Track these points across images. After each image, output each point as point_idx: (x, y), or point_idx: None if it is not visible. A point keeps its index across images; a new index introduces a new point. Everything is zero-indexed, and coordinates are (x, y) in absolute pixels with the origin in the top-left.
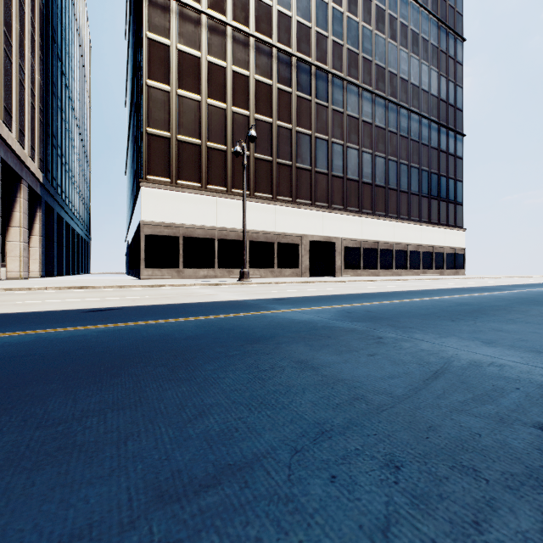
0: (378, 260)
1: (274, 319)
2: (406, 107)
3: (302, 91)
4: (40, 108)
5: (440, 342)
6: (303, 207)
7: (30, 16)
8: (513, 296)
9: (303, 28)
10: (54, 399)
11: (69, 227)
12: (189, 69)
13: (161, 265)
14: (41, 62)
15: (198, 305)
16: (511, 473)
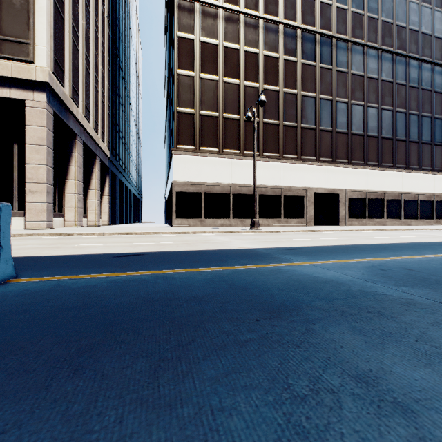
0: (385, 210)
1: (292, 275)
2: (417, 57)
3: (307, 58)
4: (108, 104)
5: None
6: (307, 163)
7: (102, 40)
8: None
9: (307, 1)
10: None
11: (128, 189)
12: (209, 56)
13: (188, 215)
14: (108, 72)
15: (212, 252)
16: None
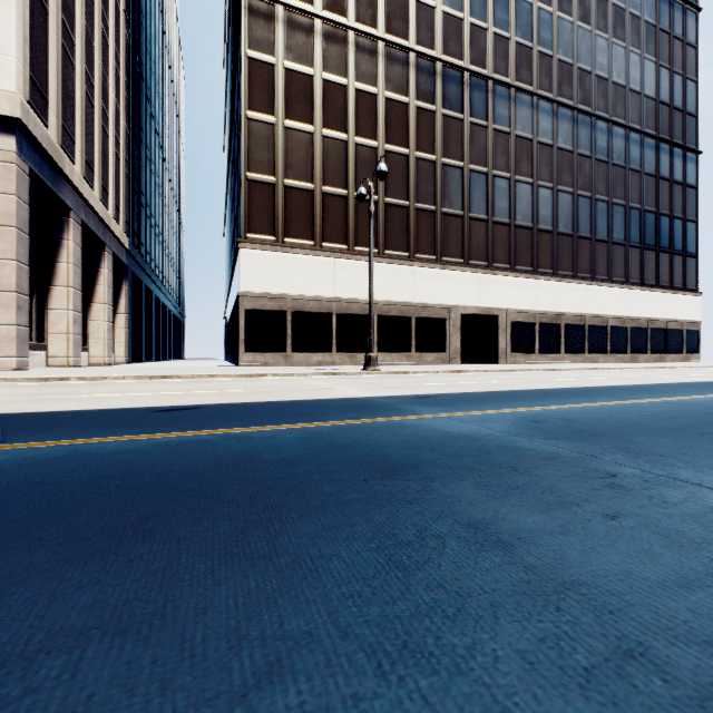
0: (562, 341)
1: (416, 430)
2: (606, 117)
3: (450, 107)
4: (126, 159)
5: None
6: (451, 268)
7: (115, 49)
8: None
9: (451, 21)
10: (21, 589)
11: (160, 303)
12: (299, 93)
13: (264, 348)
14: (127, 104)
15: (306, 403)
16: None
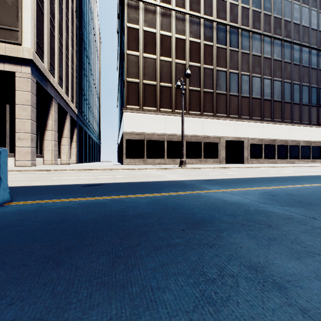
0: (276, 153)
1: (208, 199)
2: (298, 43)
3: (220, 43)
4: (76, 75)
5: None
6: (221, 118)
7: (71, 28)
8: None
9: (221, 2)
10: None
11: (90, 137)
12: (150, 41)
13: (134, 156)
14: (76, 51)
15: (152, 183)
16: None
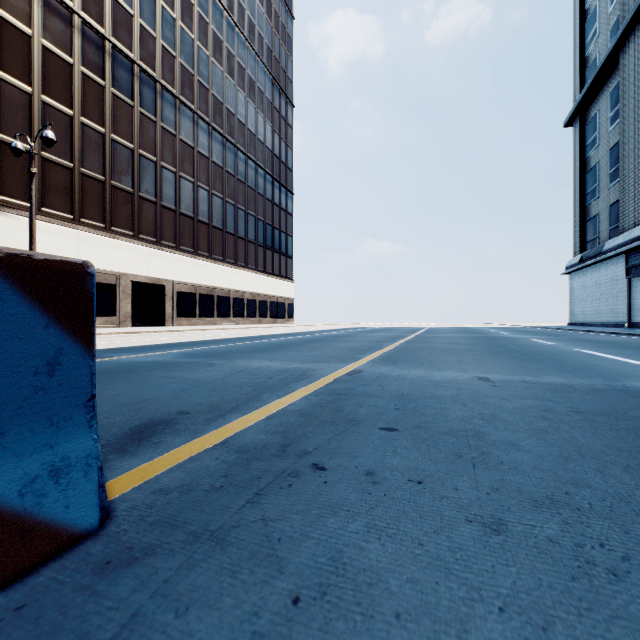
0: (216, 308)
1: (121, 362)
2: (244, 152)
3: (121, 90)
4: None
5: (248, 362)
6: (122, 238)
7: None
8: (310, 338)
9: (122, 11)
10: None
11: None
12: None
13: None
14: None
15: None
16: (251, 385)
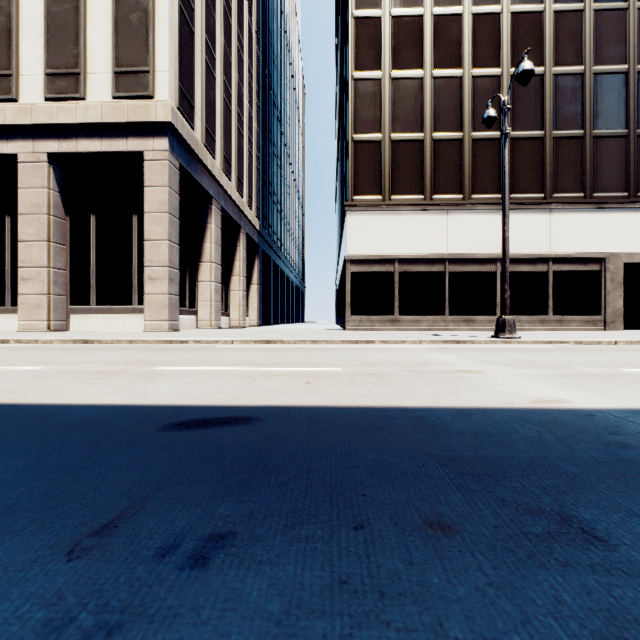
0: None
1: None
2: None
3: None
4: (257, 155)
5: None
6: (608, 205)
7: (248, 64)
8: None
9: None
10: None
11: (285, 275)
12: (407, 38)
13: (370, 311)
14: (257, 109)
15: (467, 428)
16: None
